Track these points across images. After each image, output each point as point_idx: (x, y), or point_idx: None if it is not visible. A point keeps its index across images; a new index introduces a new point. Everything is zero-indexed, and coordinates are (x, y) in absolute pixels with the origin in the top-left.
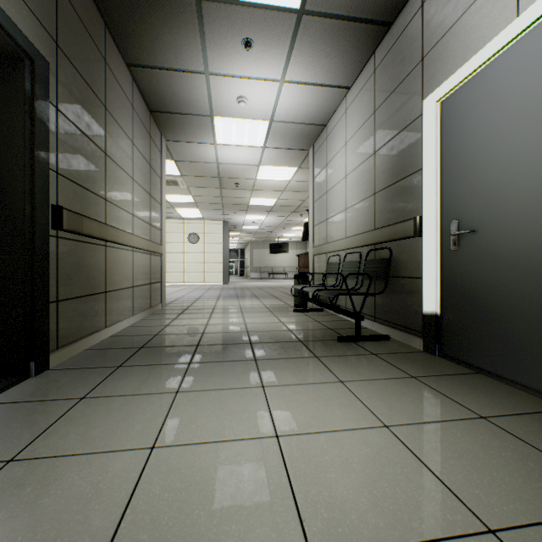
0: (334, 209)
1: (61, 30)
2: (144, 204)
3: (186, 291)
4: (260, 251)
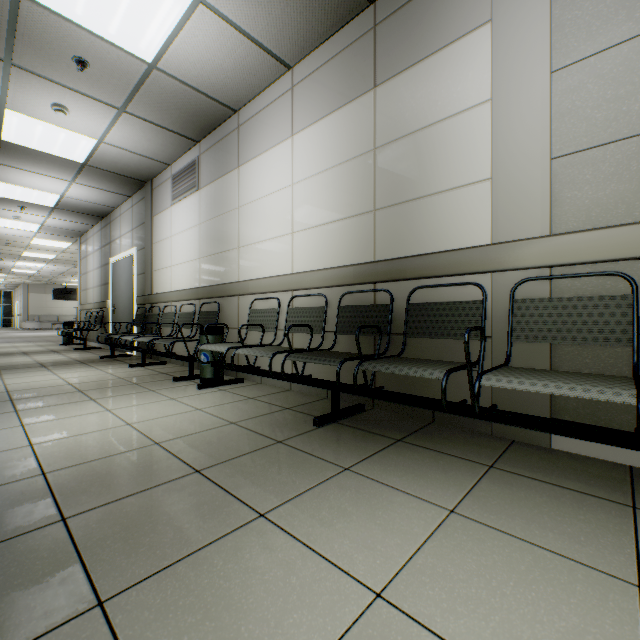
0: (90, 285)
1: None
2: None
3: None
4: (40, 296)
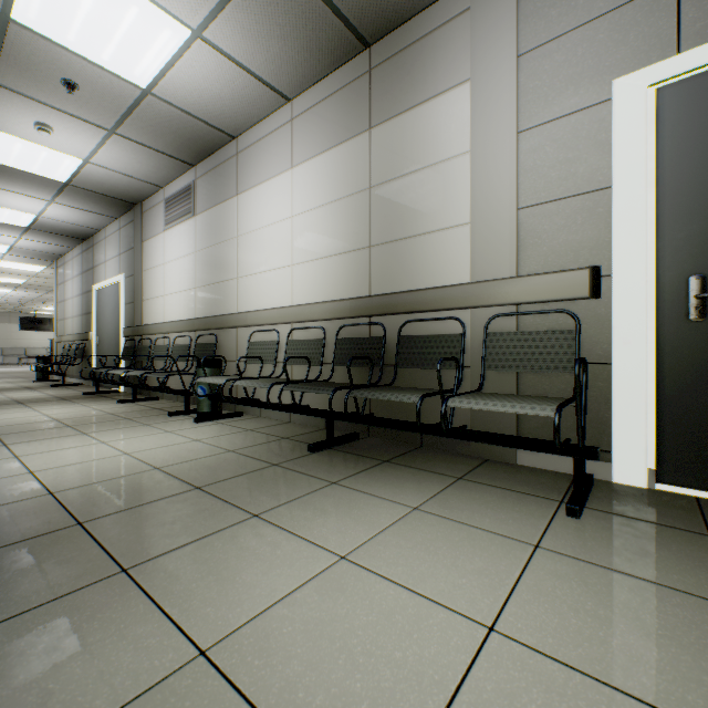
0: (68, 314)
1: None
2: None
3: None
4: (3, 327)
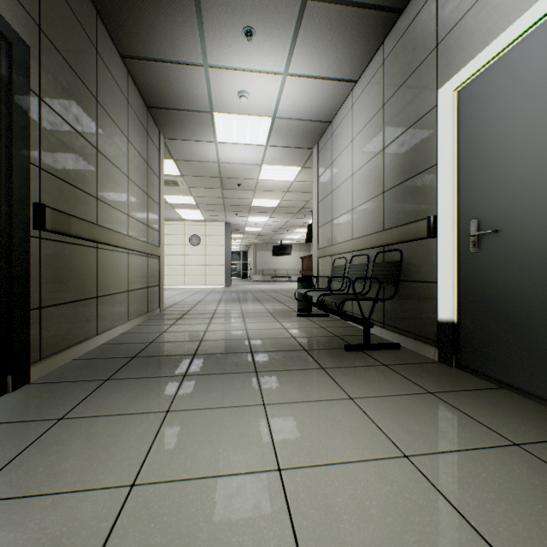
0: (339, 209)
1: (45, 13)
2: (140, 204)
3: (187, 295)
4: (263, 254)
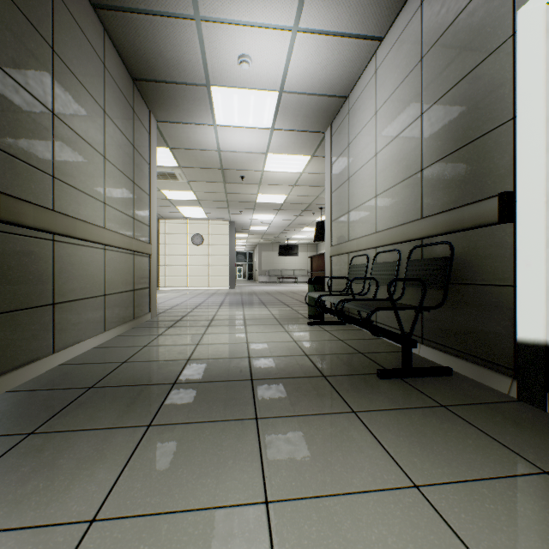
0: (358, 198)
1: None
2: (123, 192)
3: (187, 297)
4: (269, 254)
